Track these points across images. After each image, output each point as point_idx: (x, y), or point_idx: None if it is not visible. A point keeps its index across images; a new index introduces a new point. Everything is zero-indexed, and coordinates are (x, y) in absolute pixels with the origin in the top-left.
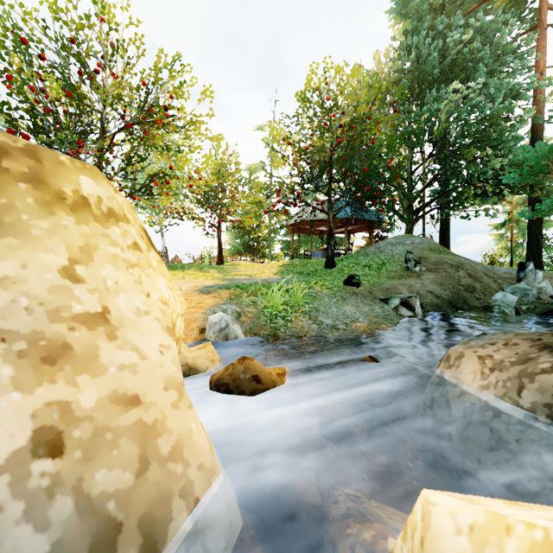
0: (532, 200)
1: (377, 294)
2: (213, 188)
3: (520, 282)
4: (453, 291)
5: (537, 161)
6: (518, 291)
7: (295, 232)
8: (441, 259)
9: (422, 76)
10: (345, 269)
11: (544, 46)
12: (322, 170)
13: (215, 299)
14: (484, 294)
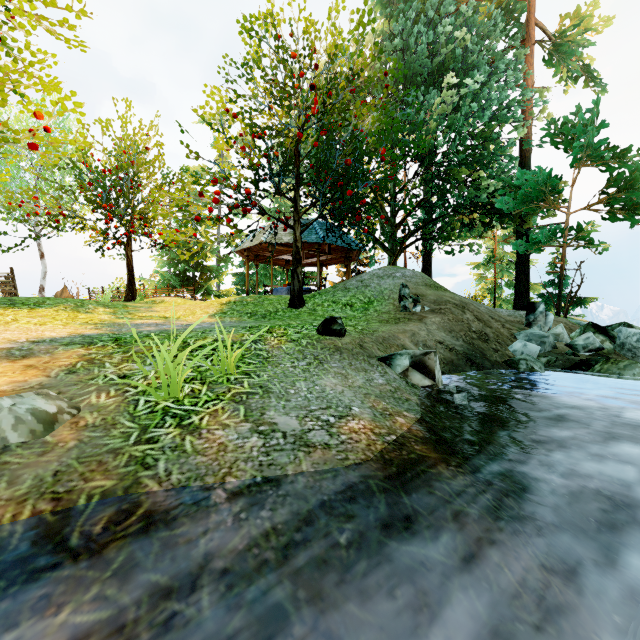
0: (521, 235)
1: (372, 348)
2: (118, 182)
3: (533, 327)
4: (466, 340)
5: (535, 185)
6: (533, 339)
7: (253, 260)
8: (442, 297)
9: (409, 74)
10: (318, 308)
11: (532, 63)
12: (286, 164)
13: (24, 373)
14: (499, 343)
